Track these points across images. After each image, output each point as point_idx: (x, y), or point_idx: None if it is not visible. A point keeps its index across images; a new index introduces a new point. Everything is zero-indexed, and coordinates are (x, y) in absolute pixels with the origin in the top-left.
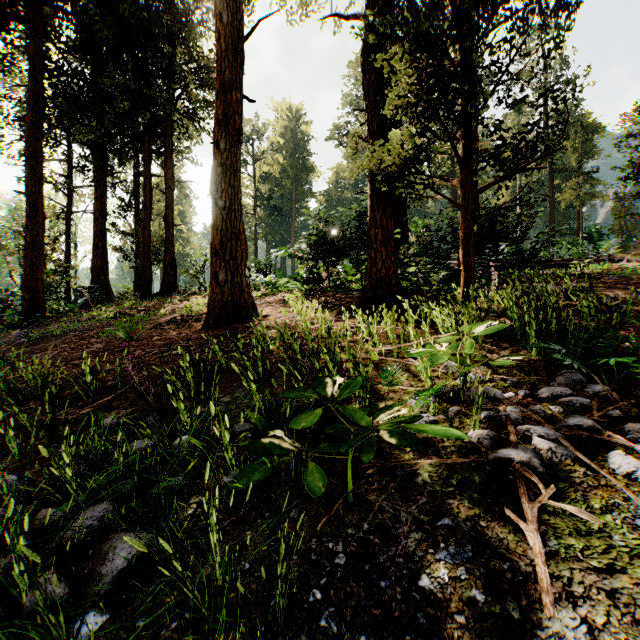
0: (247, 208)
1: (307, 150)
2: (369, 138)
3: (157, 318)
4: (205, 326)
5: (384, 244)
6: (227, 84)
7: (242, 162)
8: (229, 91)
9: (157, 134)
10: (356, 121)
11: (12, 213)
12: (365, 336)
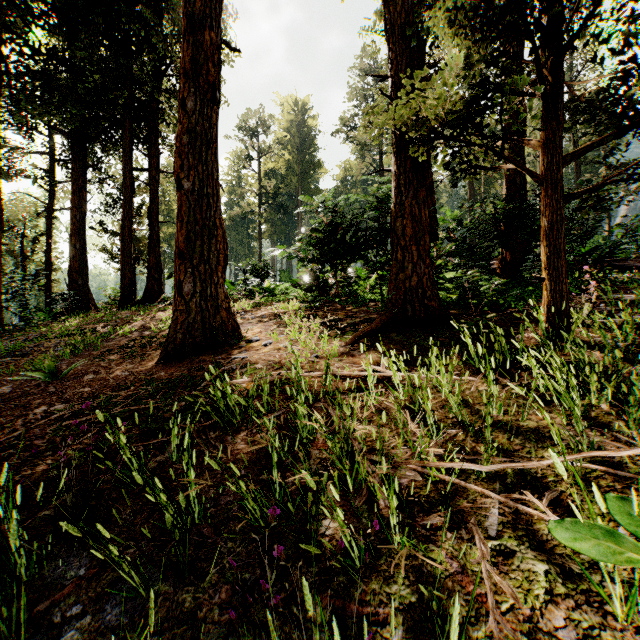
0: (251, 206)
1: (314, 145)
2: (394, 94)
3: (118, 337)
4: (162, 358)
5: (415, 240)
6: (197, 21)
7: (245, 158)
8: (200, 31)
9: (140, 118)
10: (366, 112)
11: (7, 213)
12: (402, 398)
